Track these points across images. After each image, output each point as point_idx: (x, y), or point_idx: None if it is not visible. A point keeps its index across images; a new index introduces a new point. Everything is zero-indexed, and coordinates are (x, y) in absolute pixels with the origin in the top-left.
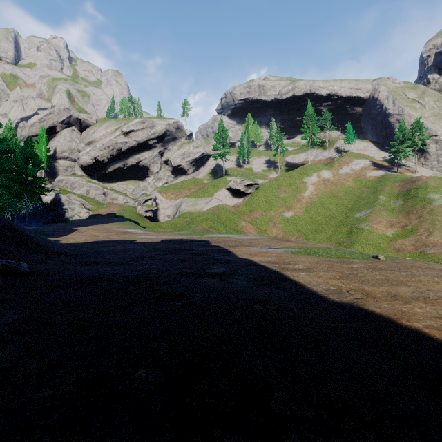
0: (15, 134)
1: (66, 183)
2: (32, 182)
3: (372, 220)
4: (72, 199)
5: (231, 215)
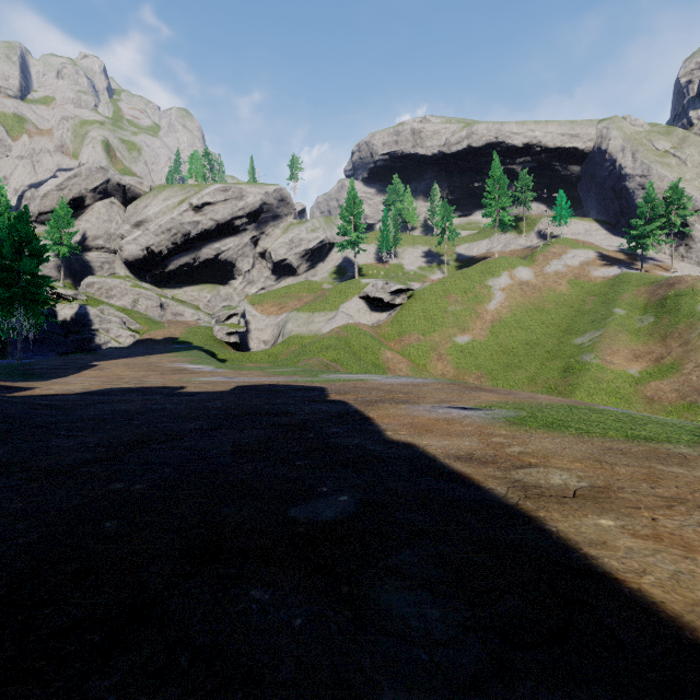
0: (8, 205)
1: (100, 288)
2: (29, 284)
3: (604, 349)
4: (108, 314)
5: (367, 341)
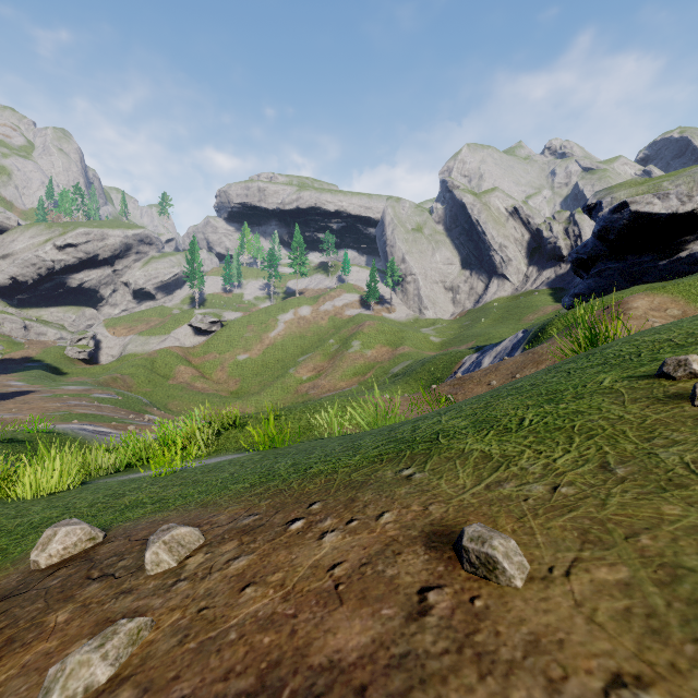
0: None
1: None
2: None
3: (303, 365)
4: None
5: (171, 360)
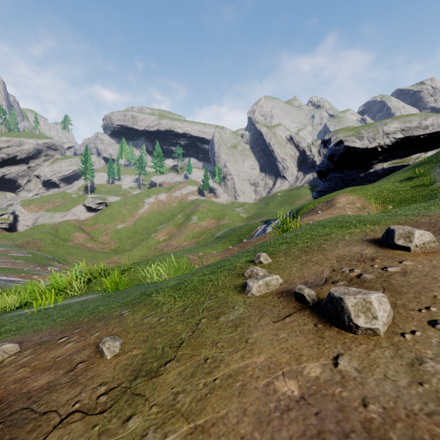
0: None
1: None
2: None
3: (160, 231)
4: None
5: (70, 228)
